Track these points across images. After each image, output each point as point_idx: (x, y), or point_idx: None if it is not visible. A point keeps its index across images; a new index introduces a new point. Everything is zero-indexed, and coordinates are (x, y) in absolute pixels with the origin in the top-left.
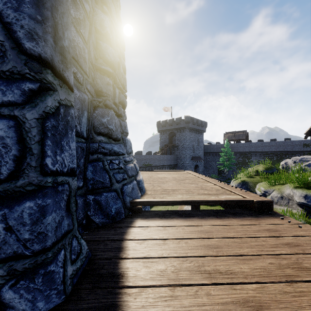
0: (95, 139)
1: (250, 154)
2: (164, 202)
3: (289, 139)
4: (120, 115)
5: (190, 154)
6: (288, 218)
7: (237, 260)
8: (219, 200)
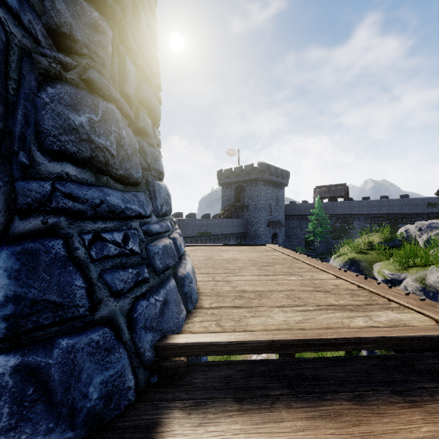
0: (41, 170)
1: (351, 218)
2: (247, 345)
3: (407, 196)
4: (144, 132)
5: (266, 218)
6: None
7: None
8: (392, 336)
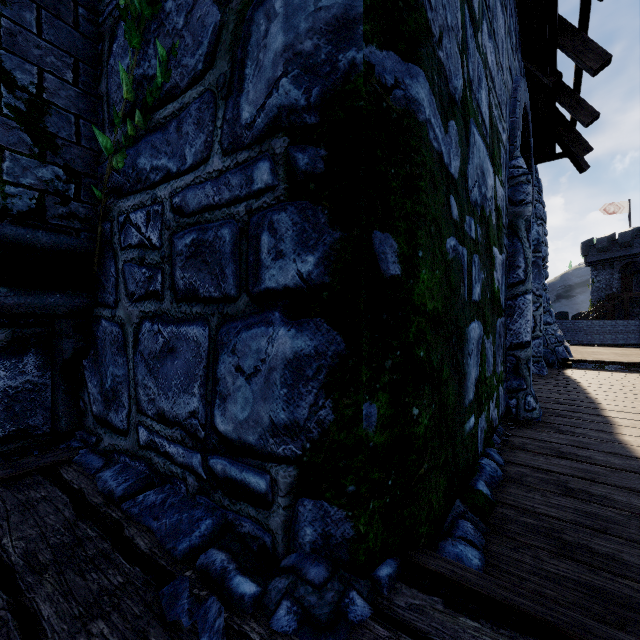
0: None
1: None
2: (593, 361)
3: None
4: (544, 290)
5: None
6: None
7: None
8: None
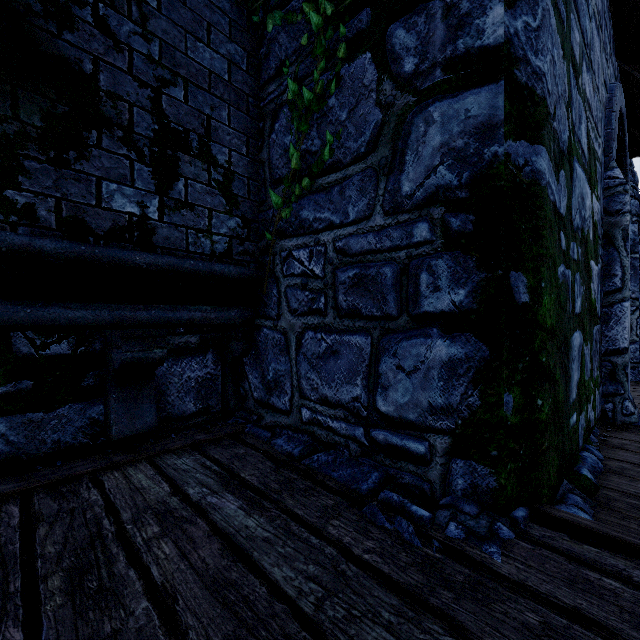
0: None
1: None
2: None
3: None
4: None
5: None
6: None
7: None
8: None
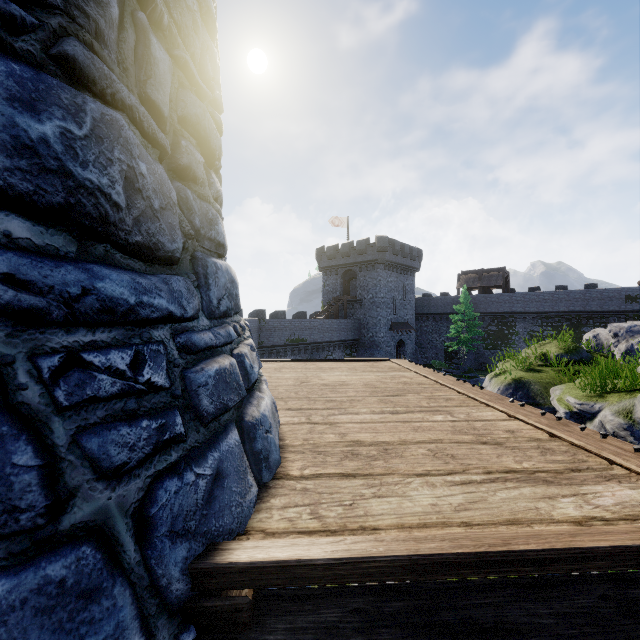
0: None
1: (512, 318)
2: (368, 565)
3: (595, 286)
4: (189, 175)
5: (388, 318)
6: None
7: None
8: None
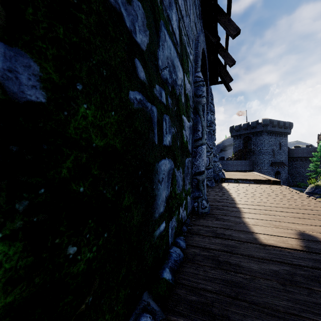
0: None
1: None
2: (233, 179)
3: None
4: (214, 146)
5: (269, 160)
6: (283, 185)
7: (251, 187)
8: (256, 179)
